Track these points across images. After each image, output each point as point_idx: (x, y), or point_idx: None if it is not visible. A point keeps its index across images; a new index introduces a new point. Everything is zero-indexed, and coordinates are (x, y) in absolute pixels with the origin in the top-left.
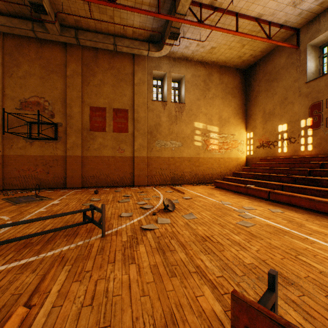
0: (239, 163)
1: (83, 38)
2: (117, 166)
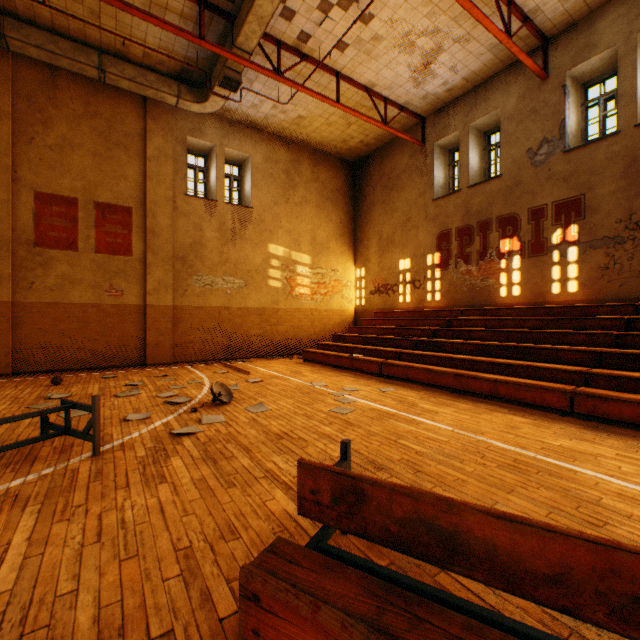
0: (345, 318)
1: (19, 37)
2: (105, 326)
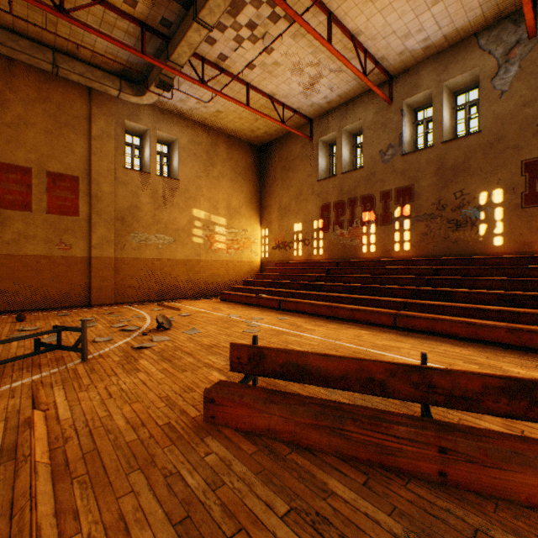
0: (253, 268)
1: None
2: (56, 274)
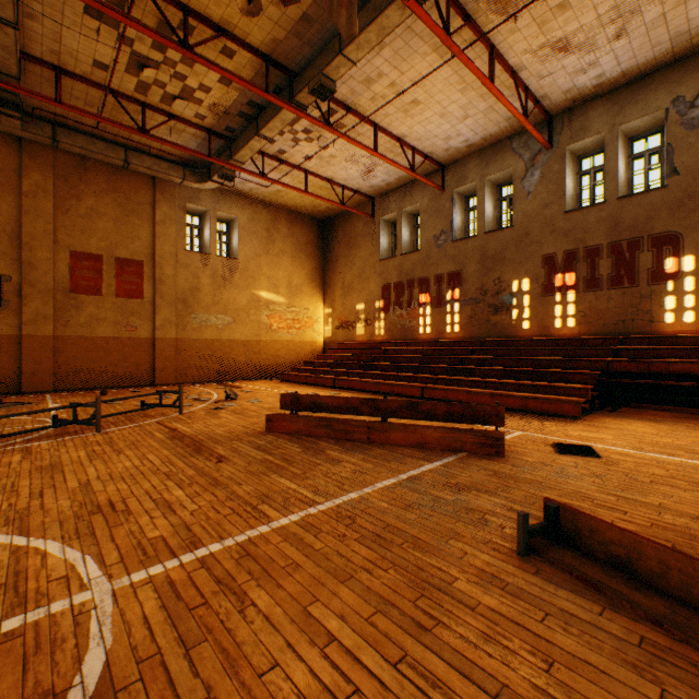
0: (316, 348)
1: (68, 142)
2: (123, 354)
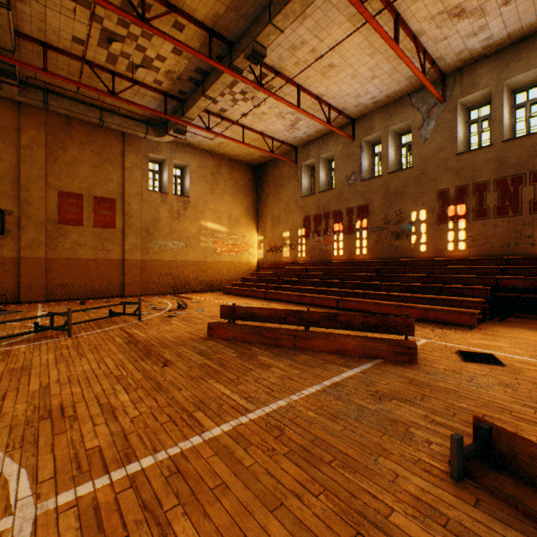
0: (251, 267)
1: (56, 104)
2: (100, 272)
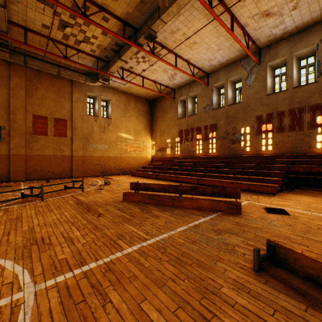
0: (147, 160)
1: (31, 63)
2: (57, 163)
